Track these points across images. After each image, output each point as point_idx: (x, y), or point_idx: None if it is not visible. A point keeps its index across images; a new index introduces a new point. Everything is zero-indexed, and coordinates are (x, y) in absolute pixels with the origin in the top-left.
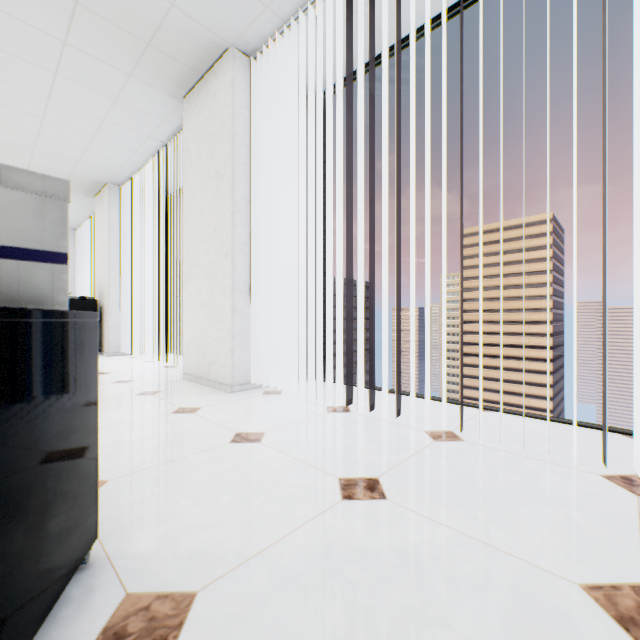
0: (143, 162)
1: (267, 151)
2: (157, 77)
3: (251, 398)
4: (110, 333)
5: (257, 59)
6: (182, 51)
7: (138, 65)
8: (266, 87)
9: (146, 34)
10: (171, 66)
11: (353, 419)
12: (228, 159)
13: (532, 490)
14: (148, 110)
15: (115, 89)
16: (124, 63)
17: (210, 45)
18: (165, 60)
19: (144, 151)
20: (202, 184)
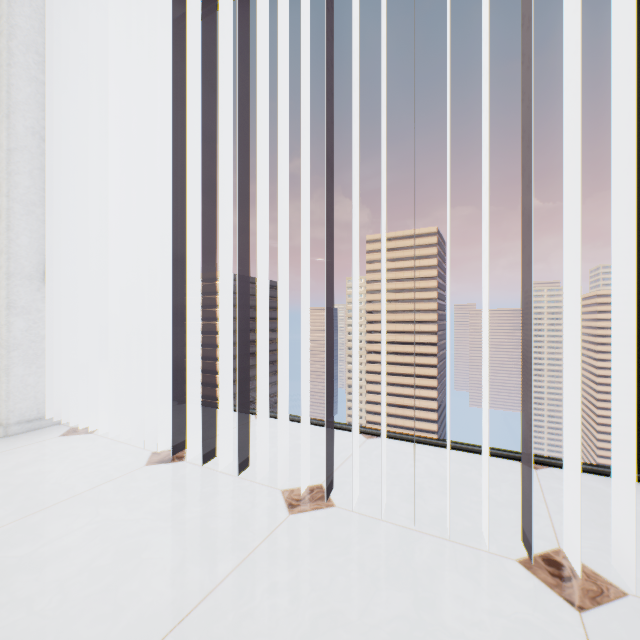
0: None
1: (84, 73)
2: None
3: (31, 446)
4: None
5: None
6: None
7: None
8: None
9: None
10: None
11: (179, 477)
12: (1, 65)
13: (428, 639)
14: None
15: None
16: None
17: None
18: None
19: None
20: None
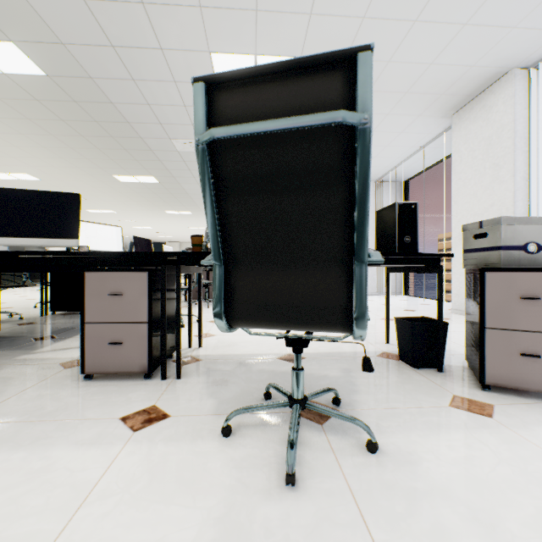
0: (398, 163)
1: None
2: (437, 110)
3: None
4: (368, 280)
5: (536, 67)
6: (466, 88)
7: (427, 108)
8: (541, 84)
9: (443, 90)
10: (452, 100)
11: None
12: (508, 153)
13: None
14: (420, 131)
15: (404, 127)
16: (418, 111)
17: (492, 76)
18: (449, 98)
19: (403, 156)
20: (474, 174)
